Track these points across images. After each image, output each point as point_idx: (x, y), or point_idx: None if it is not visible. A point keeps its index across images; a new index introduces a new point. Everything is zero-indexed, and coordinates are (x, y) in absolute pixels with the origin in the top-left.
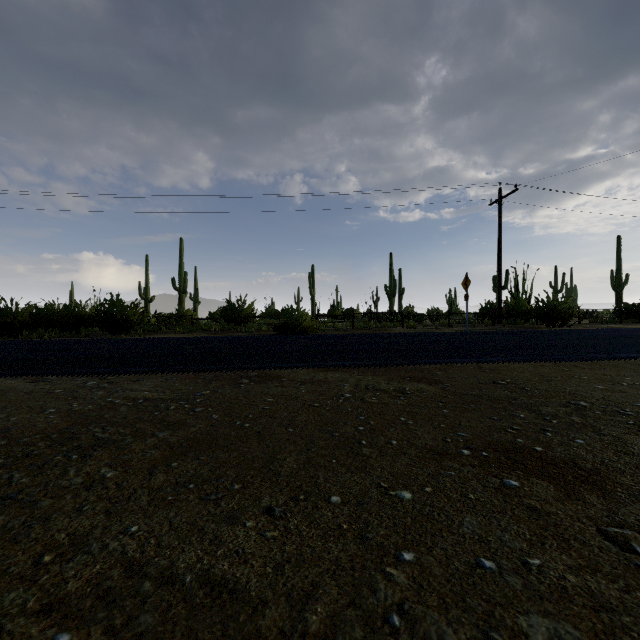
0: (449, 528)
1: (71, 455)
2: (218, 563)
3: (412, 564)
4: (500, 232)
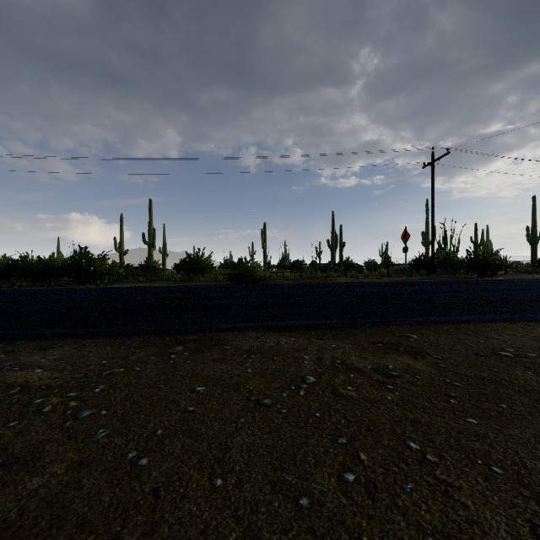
0: None
1: None
2: None
3: None
4: (433, 191)
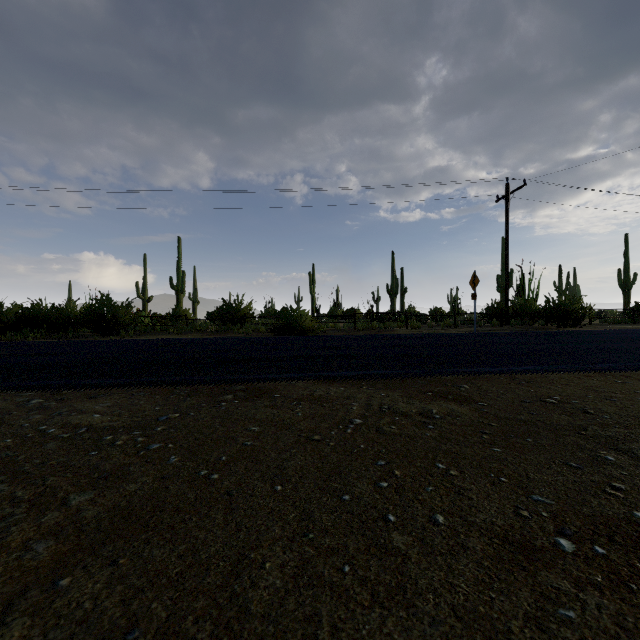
0: None
1: None
2: None
3: None
4: (507, 229)
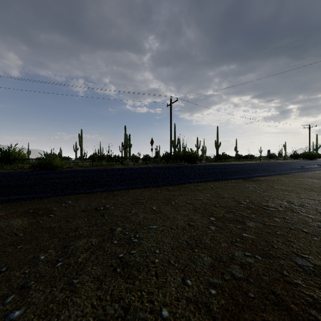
0: None
1: None
2: None
3: None
4: (171, 119)
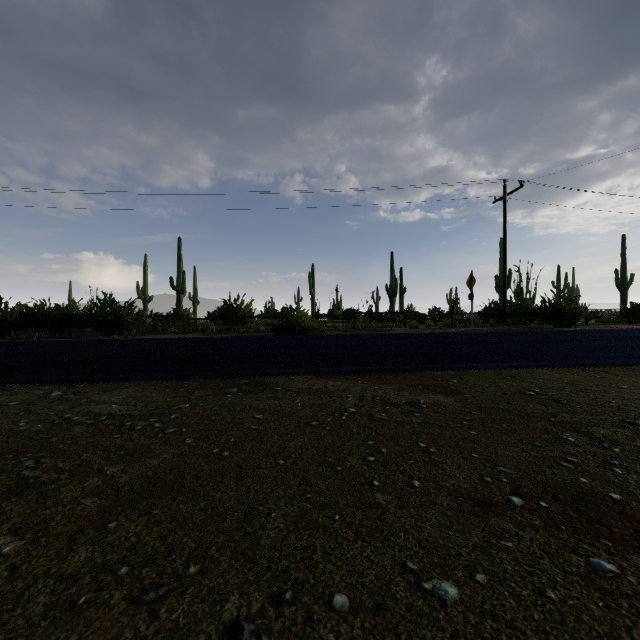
0: None
1: None
2: None
3: None
4: (504, 230)
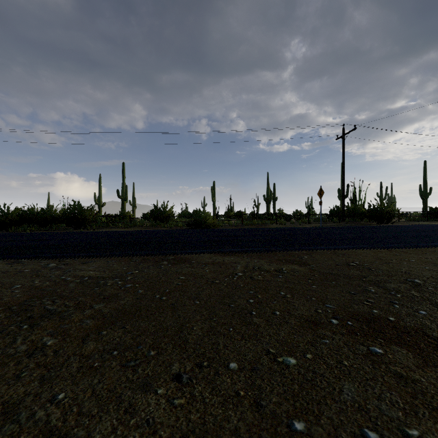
0: (331, 395)
1: (22, 325)
2: (130, 434)
3: (304, 435)
4: (344, 158)
